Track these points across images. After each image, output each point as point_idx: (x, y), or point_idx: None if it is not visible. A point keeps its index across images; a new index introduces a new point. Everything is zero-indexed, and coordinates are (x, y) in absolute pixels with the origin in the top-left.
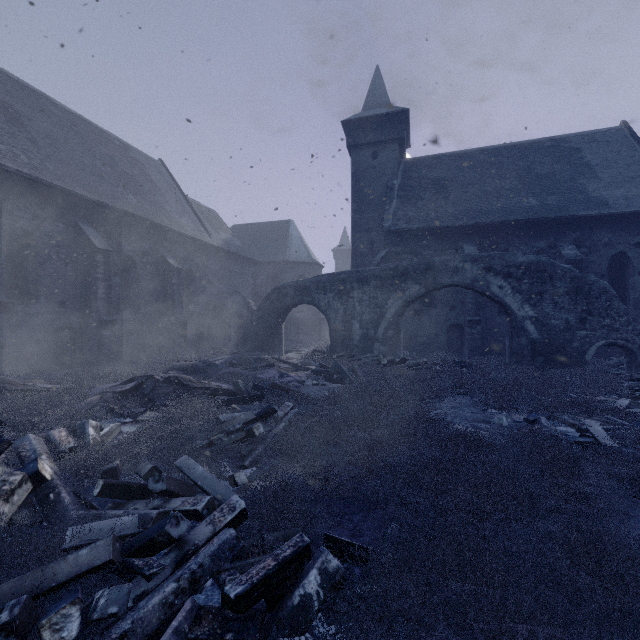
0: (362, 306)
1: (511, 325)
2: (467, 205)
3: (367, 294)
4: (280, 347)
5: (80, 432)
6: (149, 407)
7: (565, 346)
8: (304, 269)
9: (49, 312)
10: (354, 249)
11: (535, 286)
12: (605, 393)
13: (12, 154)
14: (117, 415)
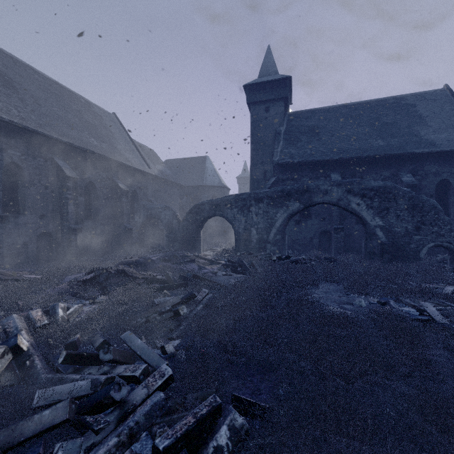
0: (258, 218)
1: (366, 232)
2: (333, 145)
3: (262, 209)
4: (199, 247)
5: (52, 312)
6: (104, 292)
7: (405, 247)
8: (216, 191)
9: (33, 222)
10: (252, 177)
11: (383, 203)
12: (435, 282)
13: (6, 109)
14: (80, 298)
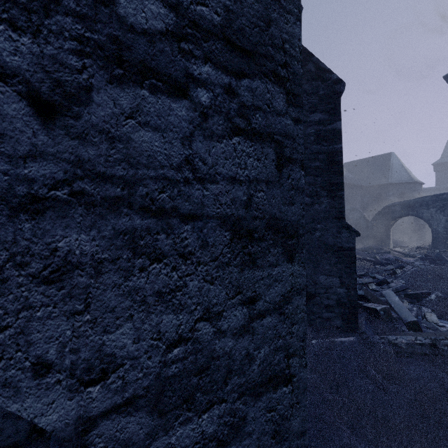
0: None
1: None
2: None
3: None
4: (389, 243)
5: None
6: None
7: None
8: (404, 188)
9: None
10: None
11: None
12: None
13: None
14: None
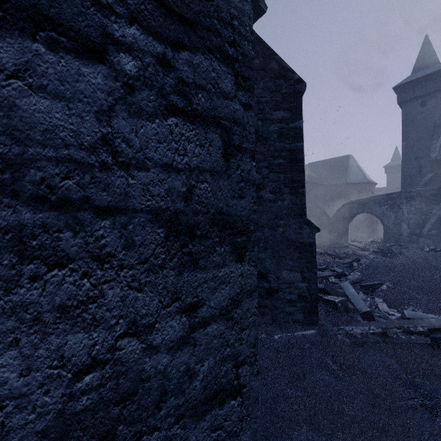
0: (409, 214)
1: None
2: None
3: (413, 206)
4: (347, 238)
5: None
6: None
7: None
8: (360, 187)
9: None
10: (404, 173)
11: None
12: None
13: None
14: None
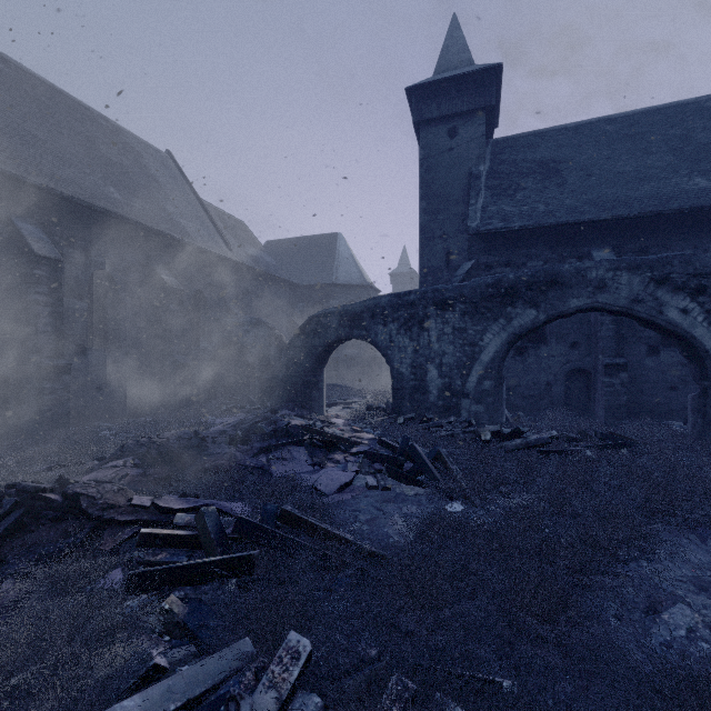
0: (442, 343)
1: (702, 375)
2: (594, 193)
3: (450, 324)
4: (319, 401)
5: None
6: None
7: None
8: (355, 294)
9: None
10: (423, 263)
11: None
12: None
13: None
14: None
